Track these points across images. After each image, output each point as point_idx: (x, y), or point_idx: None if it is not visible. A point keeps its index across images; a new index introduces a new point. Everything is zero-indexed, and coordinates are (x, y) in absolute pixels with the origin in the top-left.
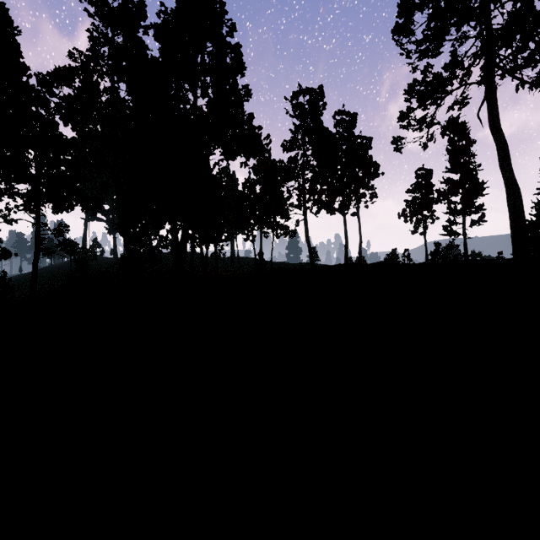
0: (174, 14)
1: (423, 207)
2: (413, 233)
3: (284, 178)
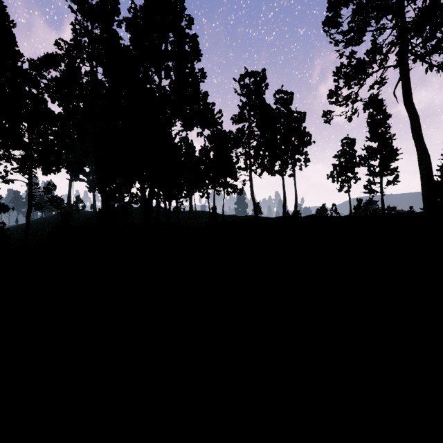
0: (142, 10)
1: (348, 169)
2: (340, 191)
3: (233, 145)
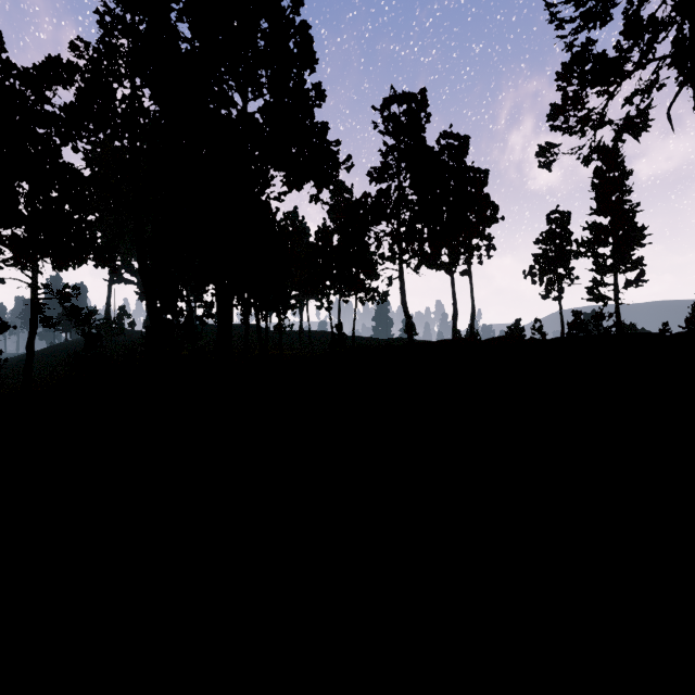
0: None
1: (559, 262)
2: (545, 298)
3: (372, 218)
